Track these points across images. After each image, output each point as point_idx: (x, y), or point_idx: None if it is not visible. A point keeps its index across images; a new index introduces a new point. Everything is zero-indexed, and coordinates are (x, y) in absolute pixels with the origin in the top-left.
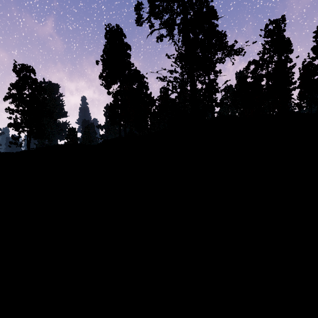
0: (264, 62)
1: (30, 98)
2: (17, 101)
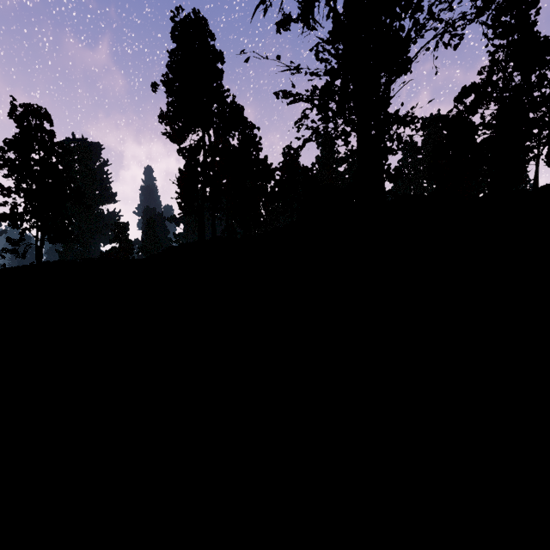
0: (493, 89)
1: (40, 166)
2: (17, 172)
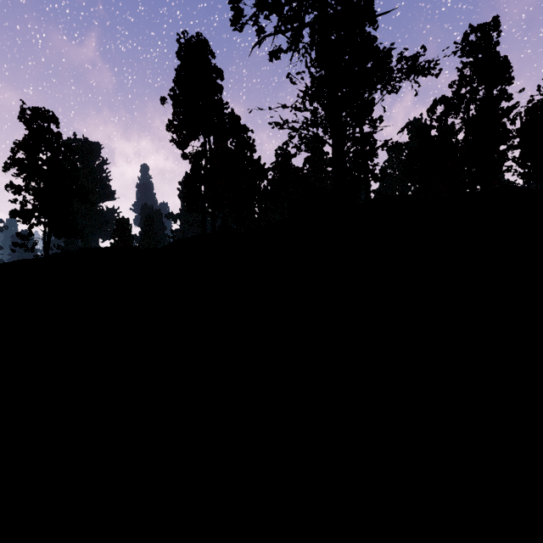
0: (461, 101)
1: (48, 166)
2: (26, 171)
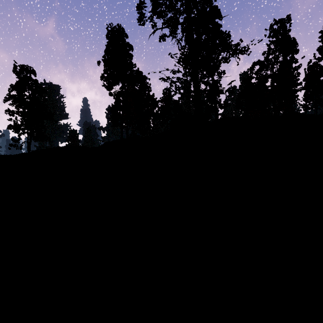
0: (269, 63)
1: (30, 99)
2: (17, 102)
